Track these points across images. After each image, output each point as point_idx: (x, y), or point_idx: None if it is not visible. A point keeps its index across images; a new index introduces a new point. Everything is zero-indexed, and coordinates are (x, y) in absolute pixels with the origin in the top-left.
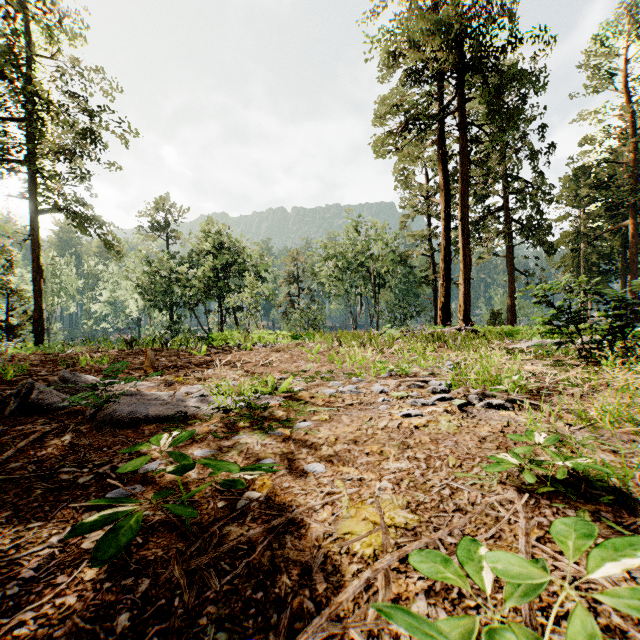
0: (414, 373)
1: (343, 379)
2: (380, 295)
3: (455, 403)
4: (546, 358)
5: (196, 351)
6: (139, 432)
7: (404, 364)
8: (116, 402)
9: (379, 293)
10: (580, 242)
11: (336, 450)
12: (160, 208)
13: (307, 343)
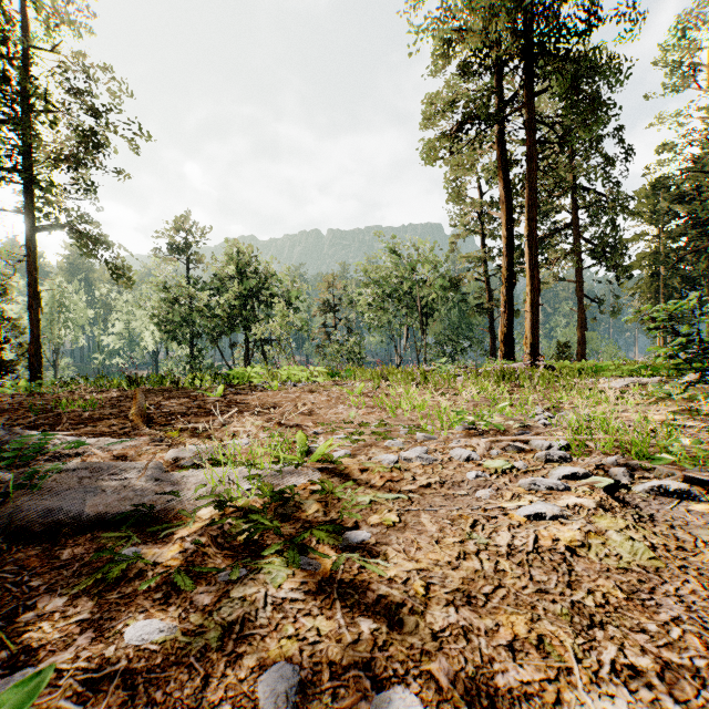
0: (507, 428)
1: (402, 435)
2: (428, 326)
3: (597, 484)
4: (661, 402)
5: (212, 391)
6: (53, 553)
7: (487, 413)
8: (35, 488)
9: (427, 323)
10: (660, 264)
11: (434, 628)
12: (179, 228)
13: (346, 381)
